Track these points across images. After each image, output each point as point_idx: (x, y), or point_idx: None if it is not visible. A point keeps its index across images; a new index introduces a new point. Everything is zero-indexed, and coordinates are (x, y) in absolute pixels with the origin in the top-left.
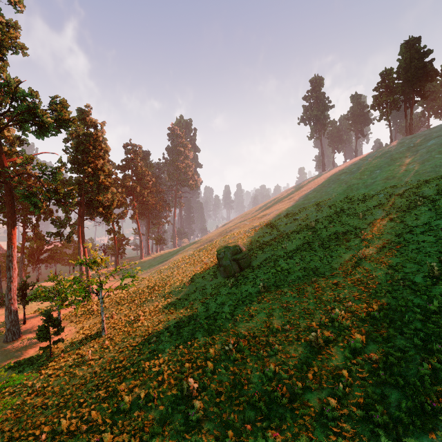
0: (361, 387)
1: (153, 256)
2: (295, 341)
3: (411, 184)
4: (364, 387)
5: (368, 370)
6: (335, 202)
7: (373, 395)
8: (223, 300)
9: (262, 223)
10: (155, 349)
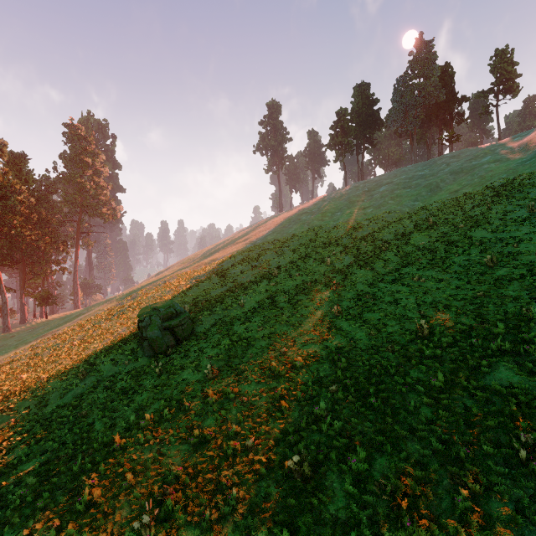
0: None
1: (31, 326)
2: (265, 472)
3: (372, 228)
4: None
5: (384, 515)
6: (299, 246)
7: None
8: (144, 400)
9: (210, 271)
10: None
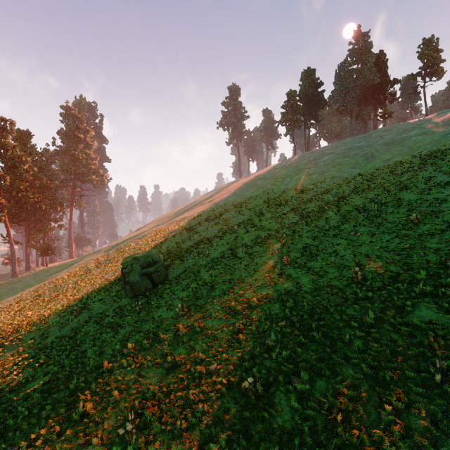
0: None
1: (35, 272)
2: (225, 391)
3: (316, 191)
4: None
5: (323, 426)
6: (255, 206)
7: None
8: (127, 333)
9: (181, 227)
10: None
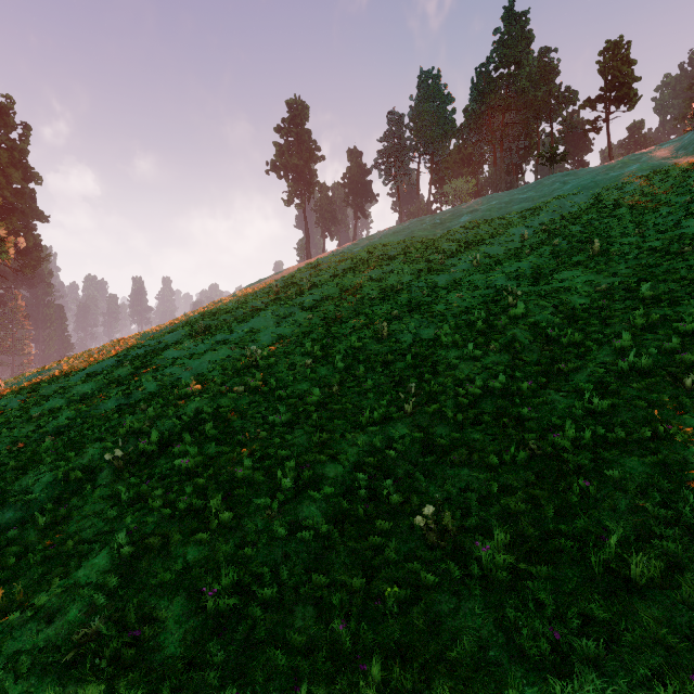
0: None
1: None
2: None
3: (464, 268)
4: None
5: None
6: (324, 301)
7: None
8: None
9: (129, 353)
10: None
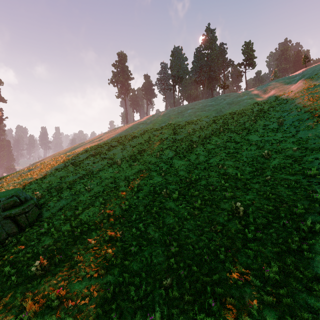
0: None
1: None
2: None
3: (185, 133)
4: None
5: None
6: (138, 144)
7: None
8: None
9: (68, 162)
10: None
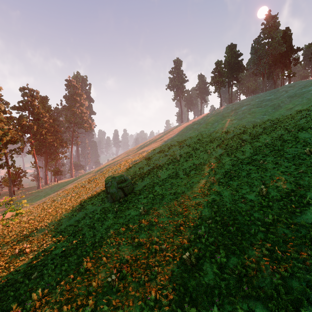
0: (231, 304)
1: (50, 186)
2: (171, 261)
3: (236, 132)
4: (233, 303)
5: (234, 284)
6: (192, 143)
7: (242, 311)
8: (109, 224)
9: (141, 157)
10: (34, 287)
